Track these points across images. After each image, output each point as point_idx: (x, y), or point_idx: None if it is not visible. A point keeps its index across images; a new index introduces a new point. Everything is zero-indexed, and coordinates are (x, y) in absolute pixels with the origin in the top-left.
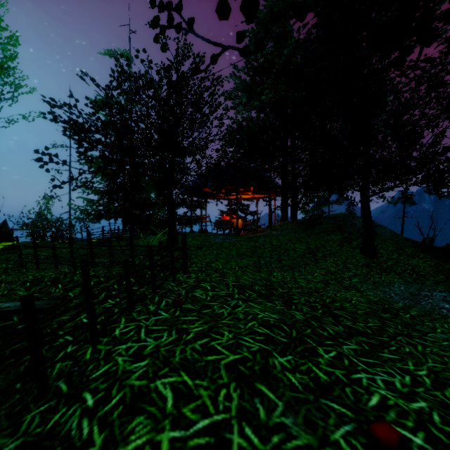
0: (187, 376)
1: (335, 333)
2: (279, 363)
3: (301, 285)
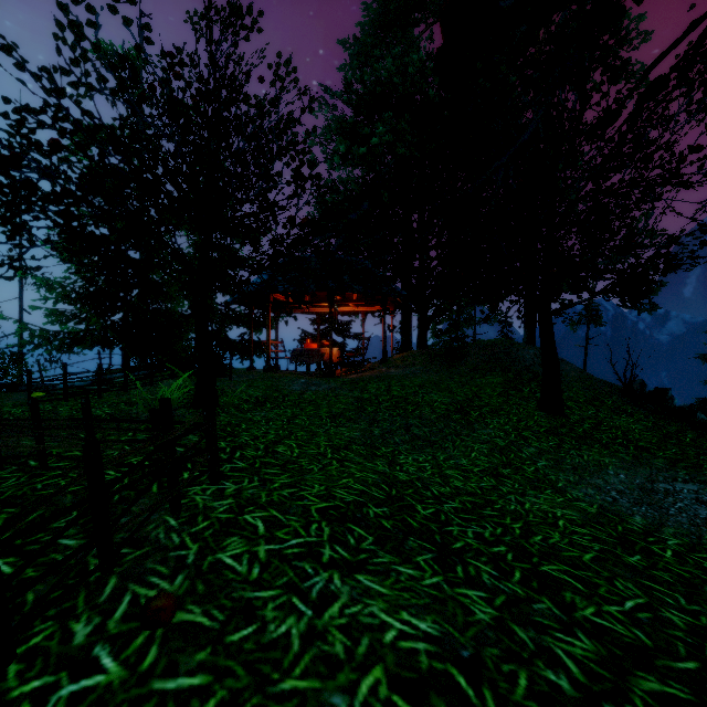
0: None
1: (585, 675)
2: None
3: (456, 485)
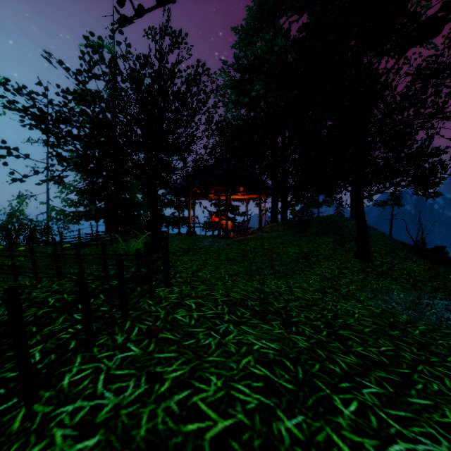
0: None
1: (349, 368)
2: (287, 430)
3: (298, 295)
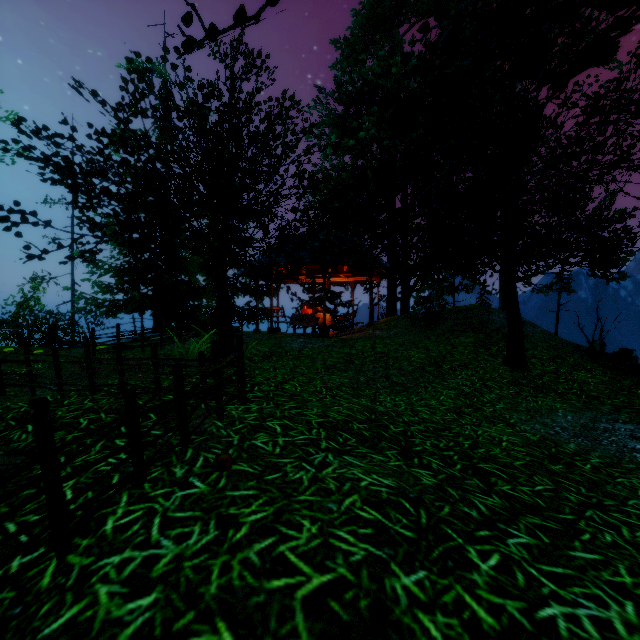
0: (229, 632)
1: (490, 512)
2: (403, 589)
3: (423, 417)
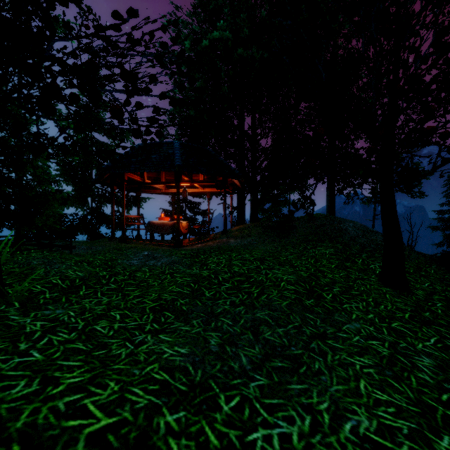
0: None
1: None
2: None
3: None
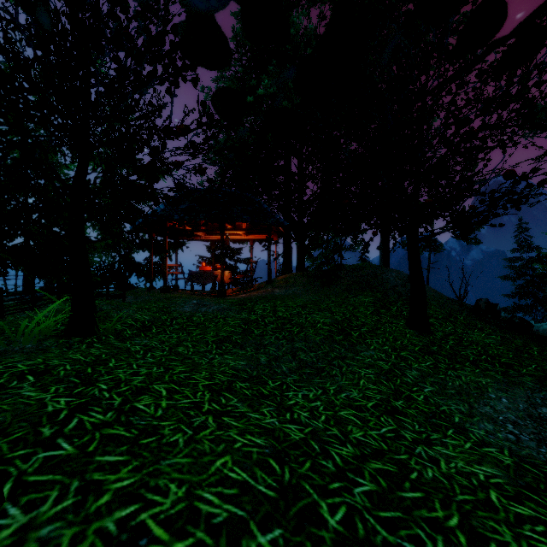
0: None
1: None
2: None
3: (357, 438)
